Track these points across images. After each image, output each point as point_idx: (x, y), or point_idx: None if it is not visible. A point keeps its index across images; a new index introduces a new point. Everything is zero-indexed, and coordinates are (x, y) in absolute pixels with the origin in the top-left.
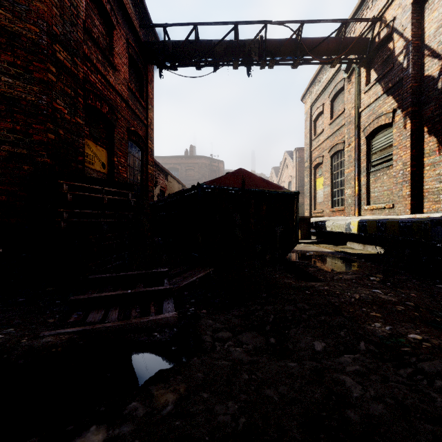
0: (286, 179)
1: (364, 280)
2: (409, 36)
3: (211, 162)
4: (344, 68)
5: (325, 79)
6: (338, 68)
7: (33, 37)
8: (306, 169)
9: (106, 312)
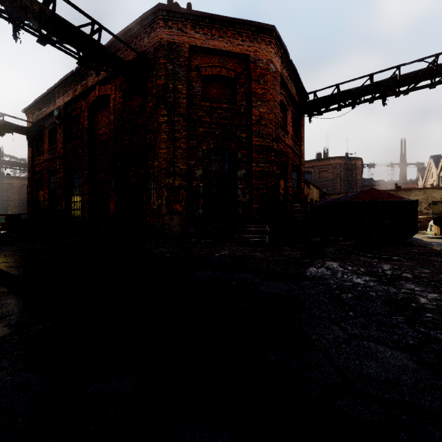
0: None
1: None
2: None
3: (347, 161)
4: None
5: None
6: None
7: (268, 144)
8: None
9: None
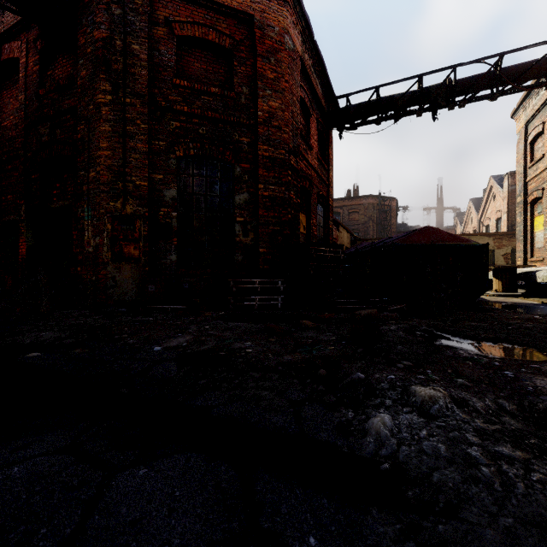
0: (492, 216)
1: (545, 317)
2: None
3: (380, 201)
4: None
5: (545, 91)
6: None
7: (282, 157)
8: (518, 205)
9: None
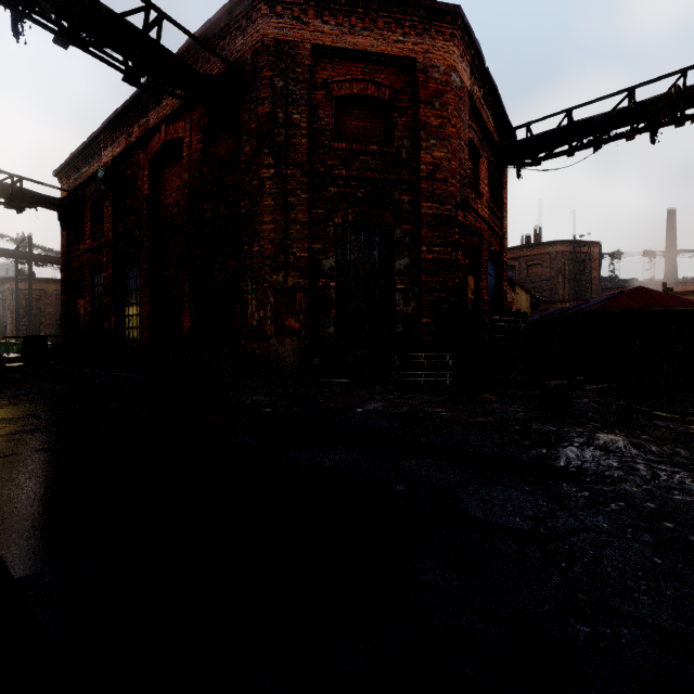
0: None
1: None
2: None
3: (575, 248)
4: None
5: None
6: None
7: (448, 213)
8: None
9: None
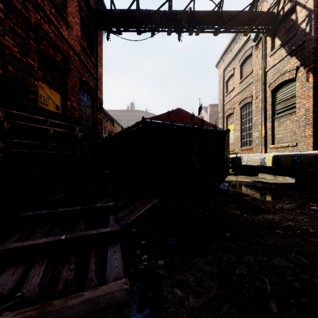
0: None
1: (306, 209)
2: (312, 6)
3: (146, 115)
4: (253, 37)
5: (236, 48)
6: (247, 39)
7: None
8: (219, 118)
9: (30, 267)
